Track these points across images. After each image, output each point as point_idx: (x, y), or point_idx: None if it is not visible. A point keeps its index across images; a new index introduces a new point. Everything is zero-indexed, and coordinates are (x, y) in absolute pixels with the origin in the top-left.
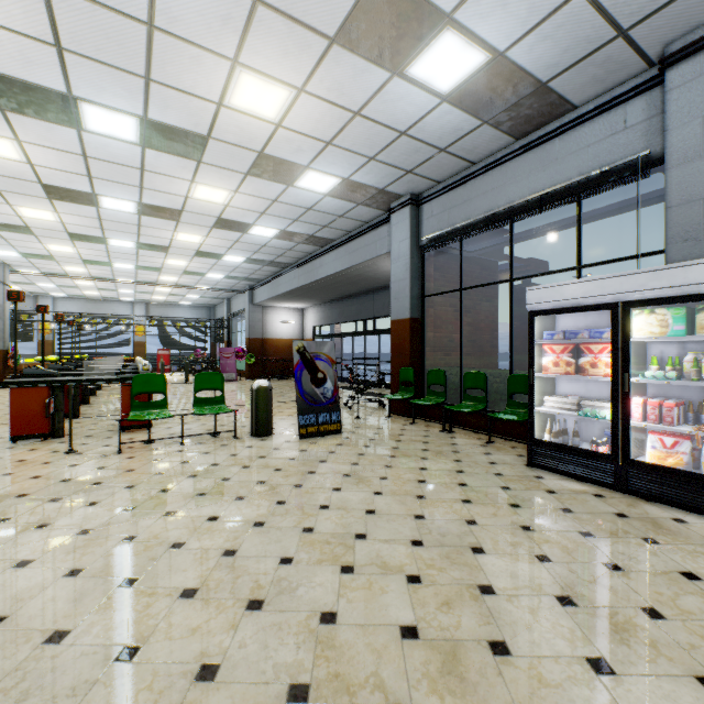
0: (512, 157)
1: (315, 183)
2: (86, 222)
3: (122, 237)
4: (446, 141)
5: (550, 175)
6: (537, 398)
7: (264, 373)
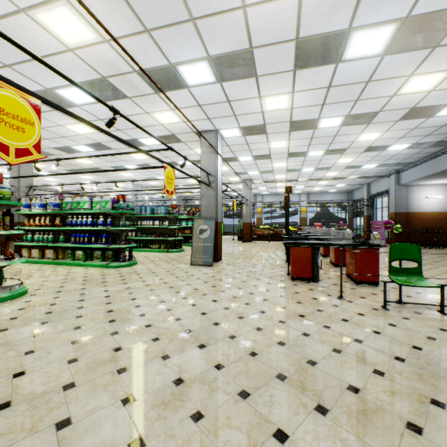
0: None
1: None
2: (301, 143)
3: (318, 148)
4: None
5: None
6: None
7: (408, 241)
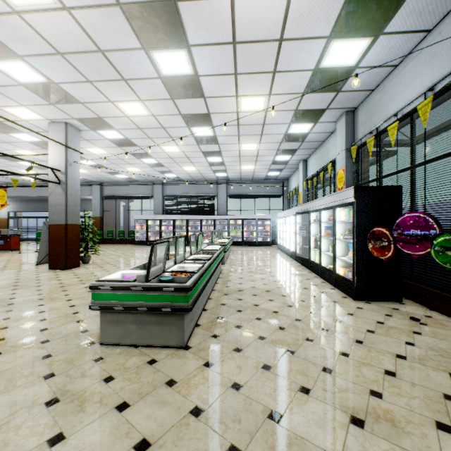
0: (129, 185)
1: None
2: None
3: None
4: (116, 180)
5: (137, 192)
6: (136, 234)
7: None
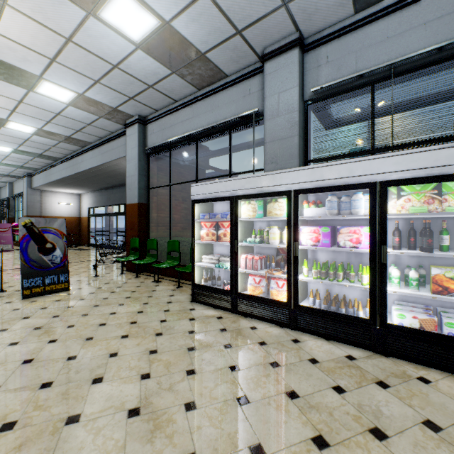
0: (196, 101)
1: (54, 92)
2: None
3: None
4: (151, 80)
5: (215, 115)
6: (199, 257)
7: None
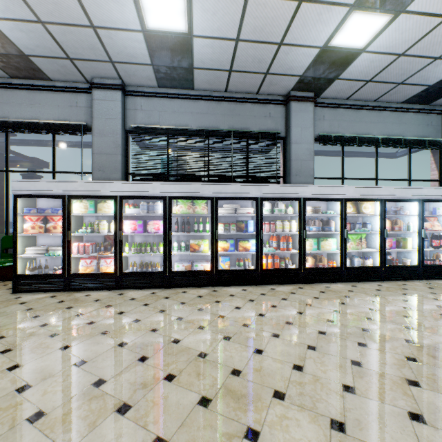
0: (7, 87)
1: None
2: None
3: None
4: None
5: (36, 112)
6: (21, 249)
7: None
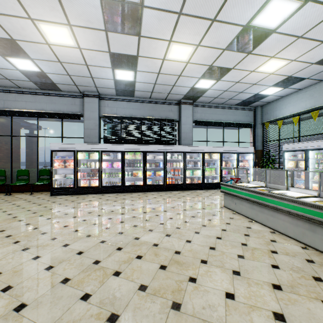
0: (39, 94)
1: None
2: None
3: None
4: (12, 78)
5: (54, 107)
6: (53, 176)
7: None
